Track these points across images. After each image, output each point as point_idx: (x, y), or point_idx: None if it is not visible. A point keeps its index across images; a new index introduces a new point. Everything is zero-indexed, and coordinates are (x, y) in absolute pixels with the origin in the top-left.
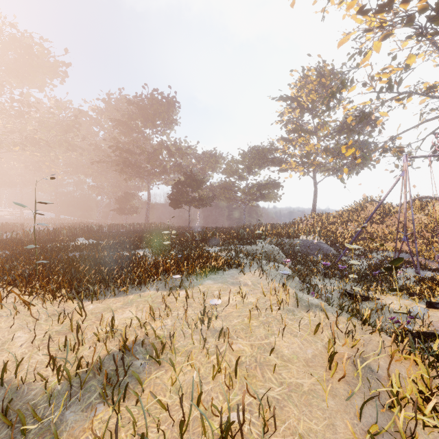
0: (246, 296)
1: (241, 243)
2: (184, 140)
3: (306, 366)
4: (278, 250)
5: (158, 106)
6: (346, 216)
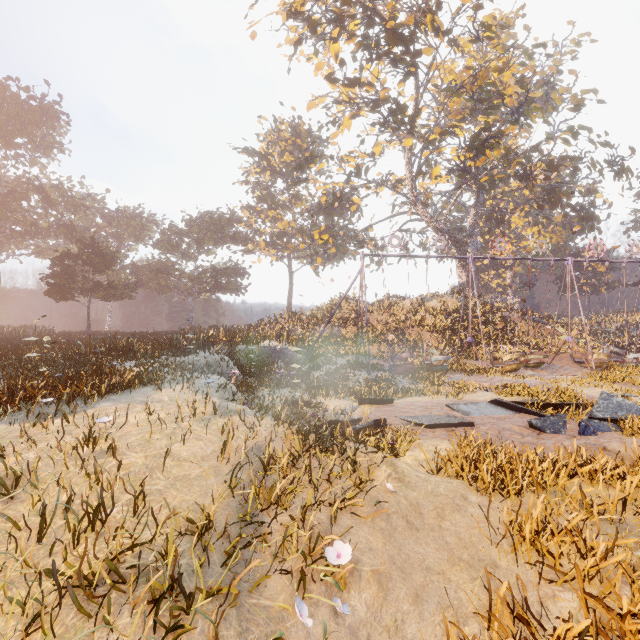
0: (156, 413)
1: (174, 353)
2: (80, 183)
3: (201, 461)
4: (228, 361)
5: (20, 111)
6: (320, 316)
